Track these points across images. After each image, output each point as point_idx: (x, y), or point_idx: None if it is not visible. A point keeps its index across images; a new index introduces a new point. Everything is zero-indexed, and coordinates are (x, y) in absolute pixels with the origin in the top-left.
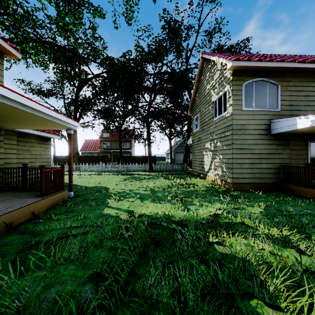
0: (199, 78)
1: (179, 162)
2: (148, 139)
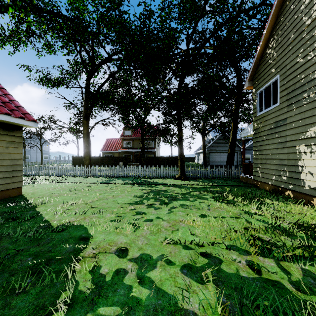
0: (279, 7)
1: (214, 164)
2: (178, 130)
